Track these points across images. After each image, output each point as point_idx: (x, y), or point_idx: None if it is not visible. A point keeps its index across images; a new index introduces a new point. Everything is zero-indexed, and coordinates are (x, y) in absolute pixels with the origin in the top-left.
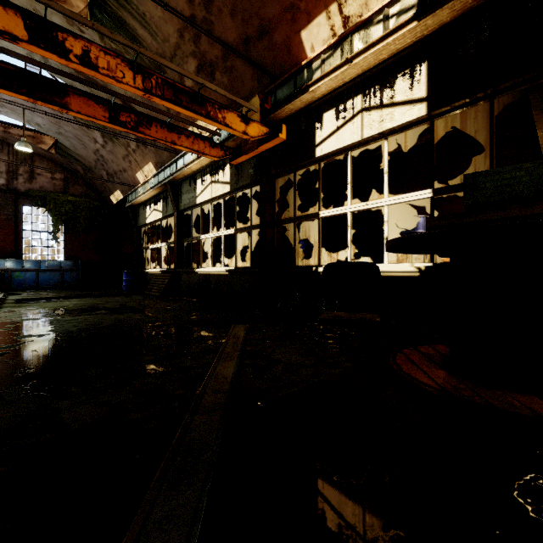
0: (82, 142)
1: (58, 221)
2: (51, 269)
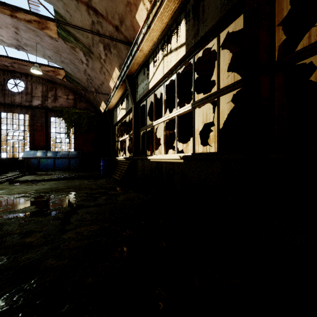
0: (75, 65)
1: (70, 126)
2: (62, 157)
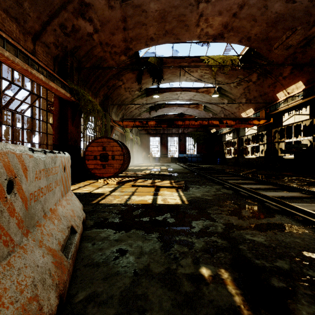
0: (205, 116)
1: (195, 141)
2: (194, 156)
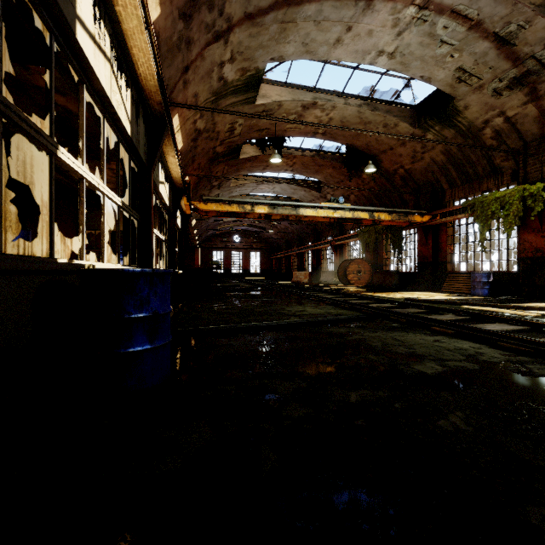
0: None
1: None
2: None
